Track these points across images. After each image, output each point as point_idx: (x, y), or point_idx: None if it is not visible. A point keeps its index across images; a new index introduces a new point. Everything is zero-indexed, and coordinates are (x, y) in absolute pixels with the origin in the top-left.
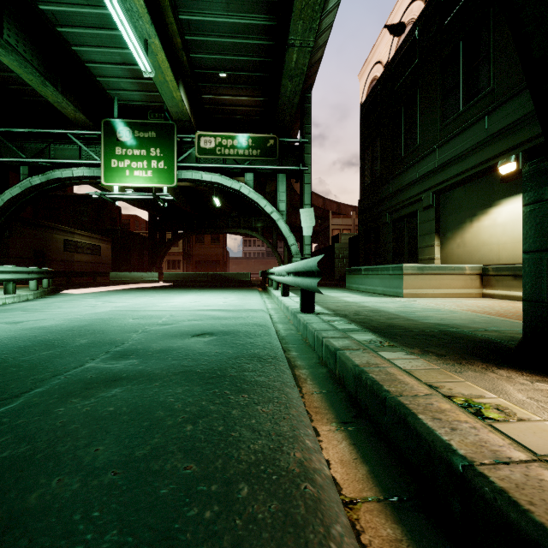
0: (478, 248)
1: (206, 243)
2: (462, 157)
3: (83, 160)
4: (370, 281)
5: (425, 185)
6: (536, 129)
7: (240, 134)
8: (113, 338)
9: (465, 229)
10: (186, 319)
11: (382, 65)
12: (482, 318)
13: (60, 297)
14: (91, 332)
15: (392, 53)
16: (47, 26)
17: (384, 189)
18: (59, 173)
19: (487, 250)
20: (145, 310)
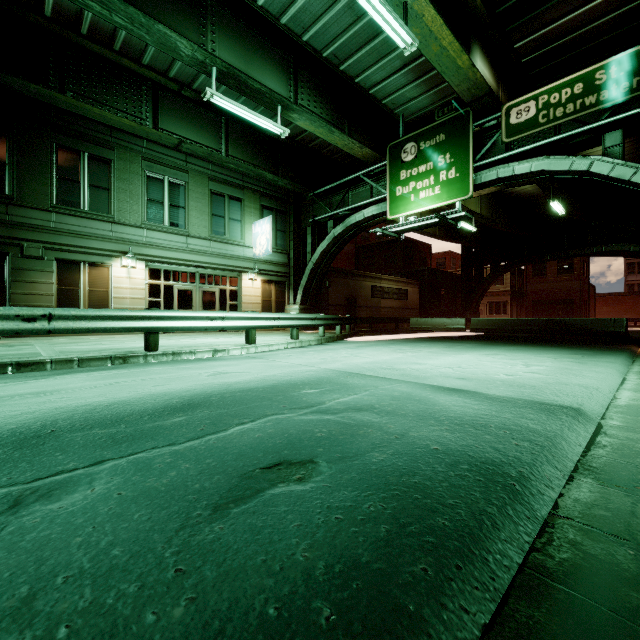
0: None
1: (549, 275)
2: None
3: (372, 198)
4: None
5: None
6: None
7: (587, 70)
8: (202, 424)
9: None
10: (368, 406)
11: None
12: None
13: (330, 345)
14: (220, 404)
15: None
16: (333, 72)
17: None
18: (353, 218)
19: None
20: (359, 374)
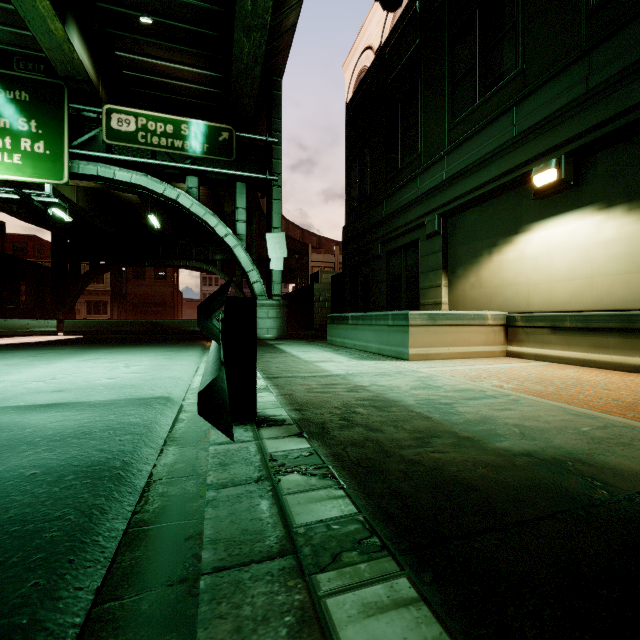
0: (499, 290)
1: (148, 280)
2: (480, 165)
3: None
4: (360, 334)
5: (430, 205)
6: (587, 121)
7: (177, 118)
8: None
9: (482, 263)
10: None
11: (373, 51)
12: (585, 422)
13: None
14: None
15: (386, 34)
16: None
17: (376, 212)
18: None
19: (512, 292)
20: None
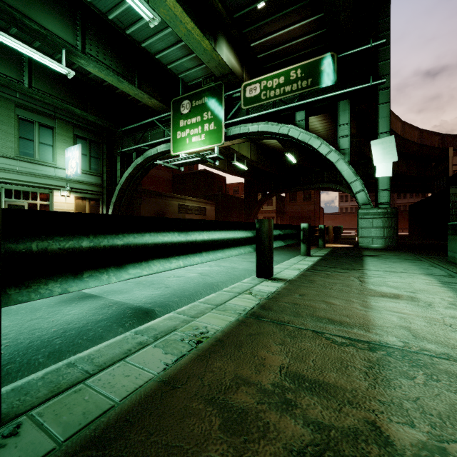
0: None
1: (298, 201)
2: None
3: (162, 138)
4: None
5: None
6: None
7: (286, 69)
8: None
9: None
10: None
11: None
12: None
13: None
14: None
15: None
16: (121, 33)
17: None
18: (150, 152)
19: None
20: None
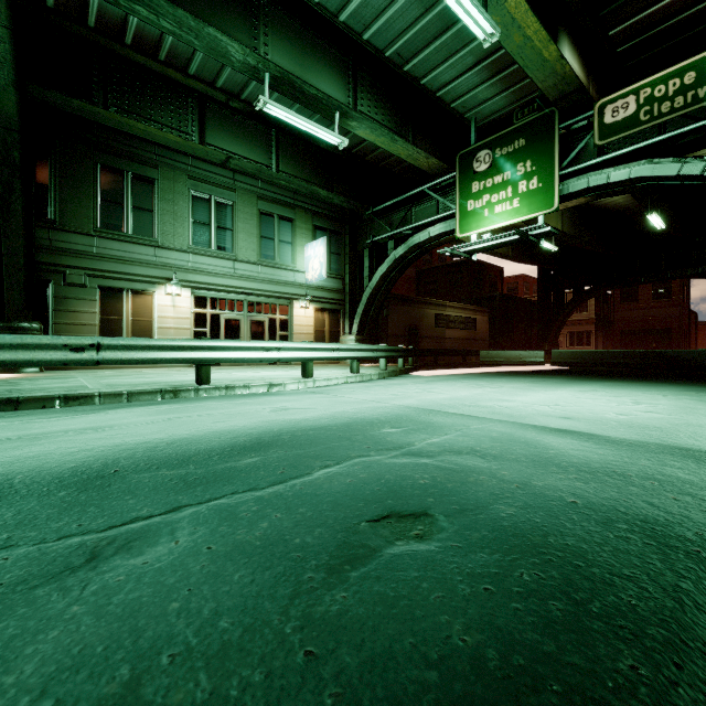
0: None
1: (642, 301)
2: None
3: (438, 215)
4: None
5: None
6: None
7: (701, 55)
8: (281, 467)
9: None
10: (467, 448)
11: None
12: None
13: (395, 379)
14: (293, 443)
15: None
16: (396, 73)
17: None
18: (417, 238)
19: None
20: (441, 411)
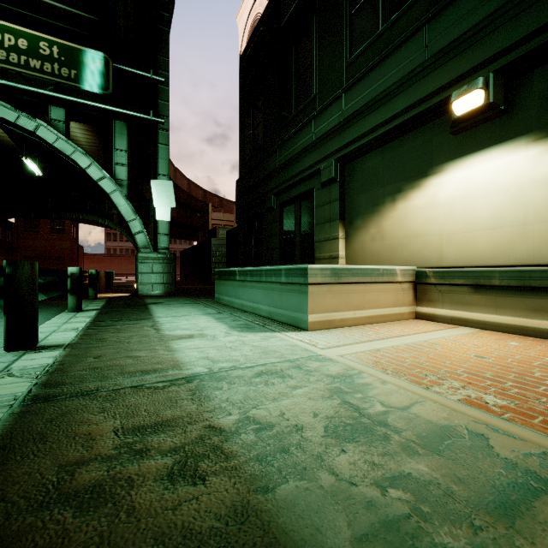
0: (405, 242)
1: (43, 233)
2: (384, 99)
3: None
4: (248, 292)
5: (326, 149)
6: (526, 25)
7: (33, 32)
8: None
9: (384, 212)
10: None
11: None
12: None
13: None
14: None
15: None
16: None
17: (269, 162)
18: None
19: (421, 244)
20: None
